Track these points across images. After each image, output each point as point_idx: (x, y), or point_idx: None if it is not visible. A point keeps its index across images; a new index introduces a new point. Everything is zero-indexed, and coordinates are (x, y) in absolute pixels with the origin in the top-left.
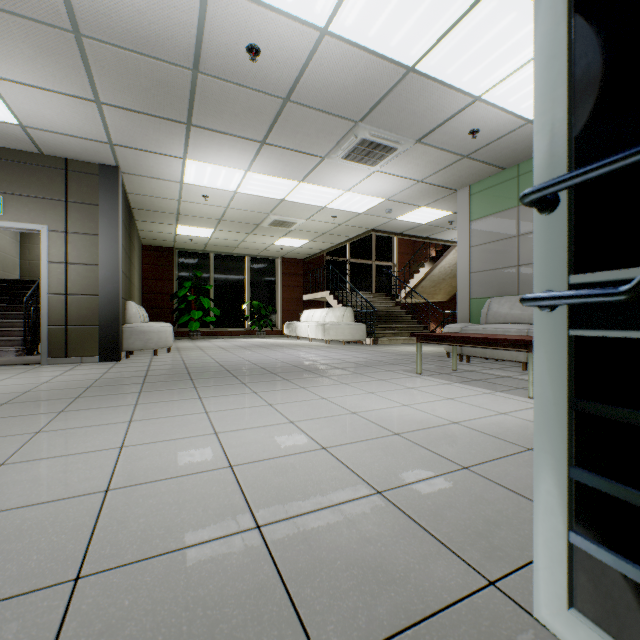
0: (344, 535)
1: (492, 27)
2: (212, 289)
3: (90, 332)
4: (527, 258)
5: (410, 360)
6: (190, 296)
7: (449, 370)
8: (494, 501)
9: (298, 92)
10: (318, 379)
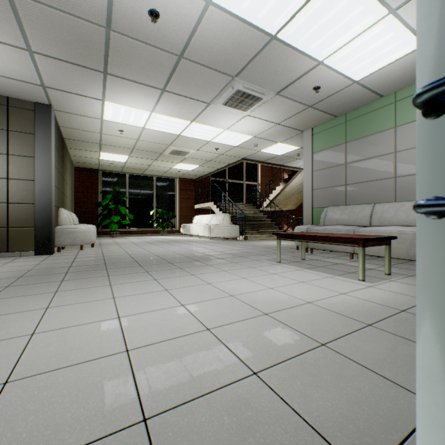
0: (225, 425)
1: (333, 7)
2: (128, 200)
3: (28, 232)
4: (352, 179)
5: (271, 251)
6: (111, 205)
7: (299, 259)
8: (352, 378)
9: (189, 51)
10: (204, 267)
